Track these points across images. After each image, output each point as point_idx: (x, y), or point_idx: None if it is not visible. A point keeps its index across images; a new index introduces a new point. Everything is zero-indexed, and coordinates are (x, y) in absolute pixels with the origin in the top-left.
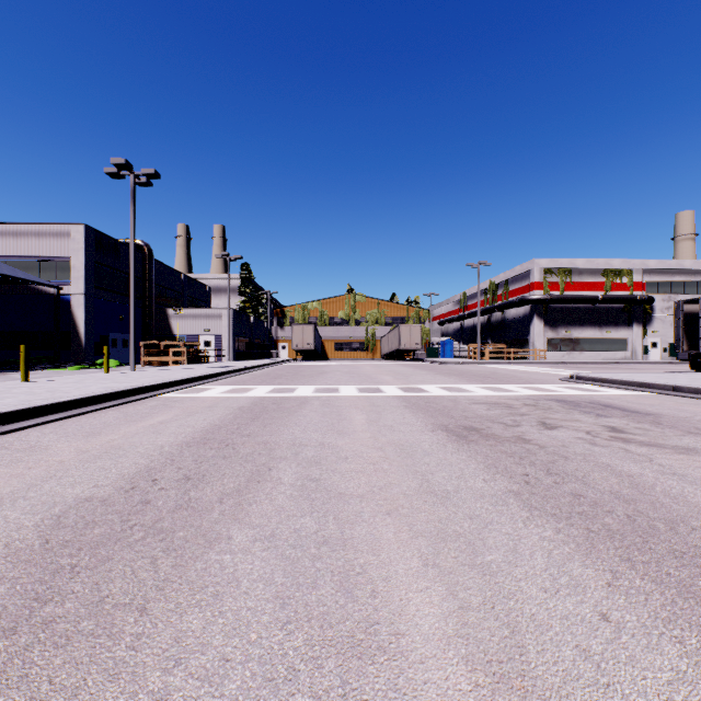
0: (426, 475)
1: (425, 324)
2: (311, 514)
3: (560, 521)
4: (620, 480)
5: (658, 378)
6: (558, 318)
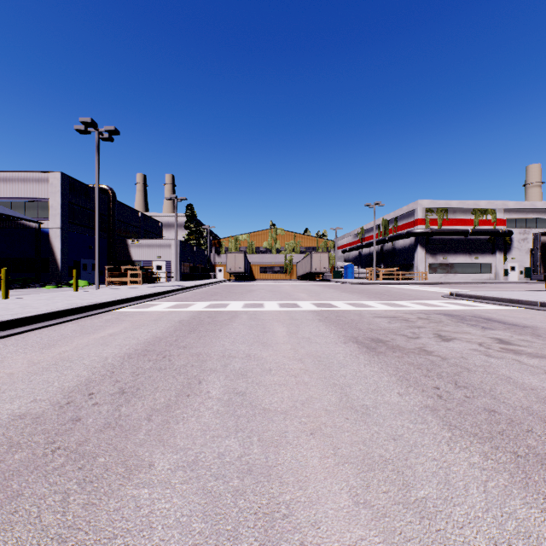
0: (344, 389)
1: (331, 252)
2: (236, 434)
3: (484, 443)
4: (526, 393)
5: (524, 295)
6: (436, 247)
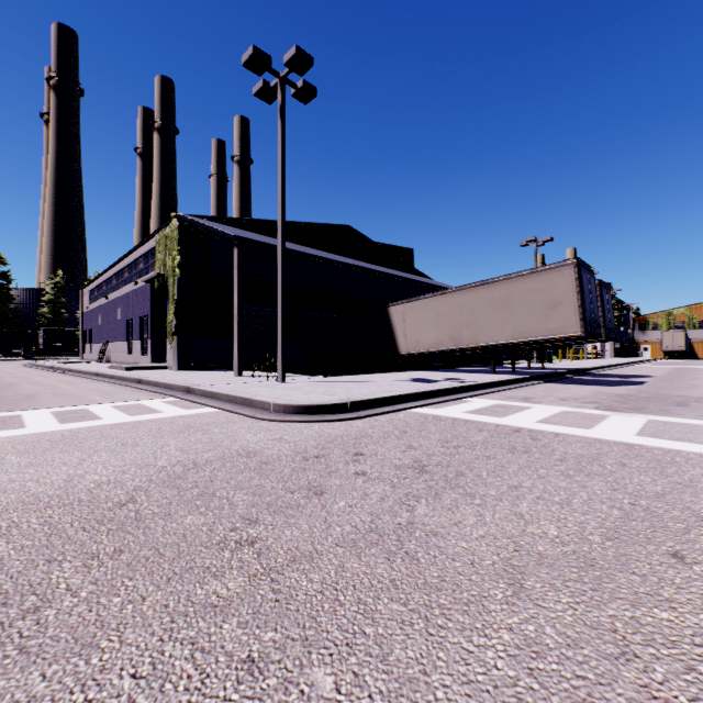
0: None
1: None
2: None
3: None
4: None
5: None
6: None
